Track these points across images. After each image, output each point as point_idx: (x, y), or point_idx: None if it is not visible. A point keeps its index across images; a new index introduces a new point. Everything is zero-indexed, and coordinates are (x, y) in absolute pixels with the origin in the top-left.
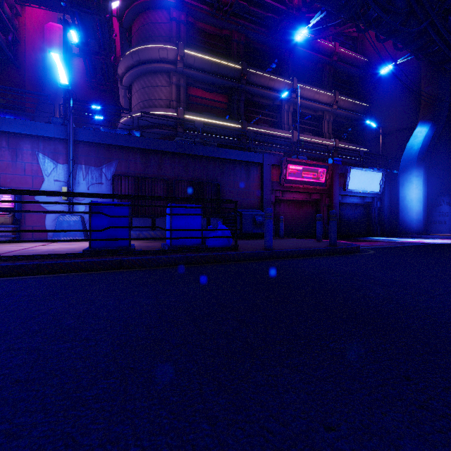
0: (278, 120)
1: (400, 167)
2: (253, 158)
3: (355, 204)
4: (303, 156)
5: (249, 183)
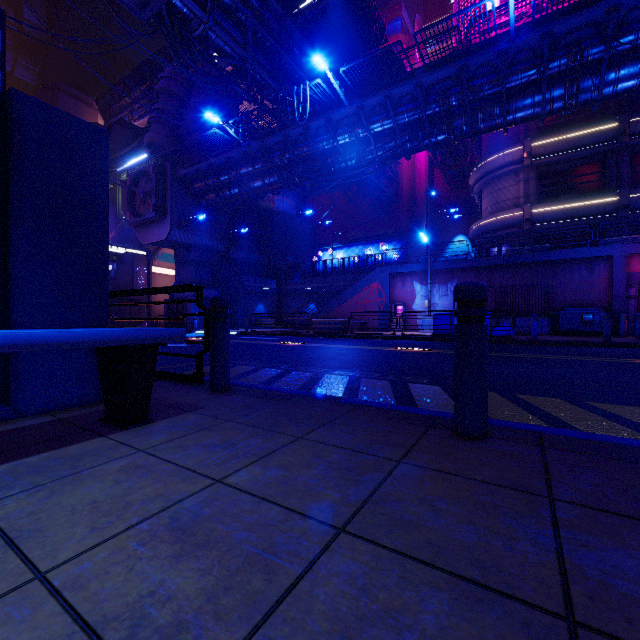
0: None
1: None
2: (595, 252)
3: None
4: None
5: (593, 279)
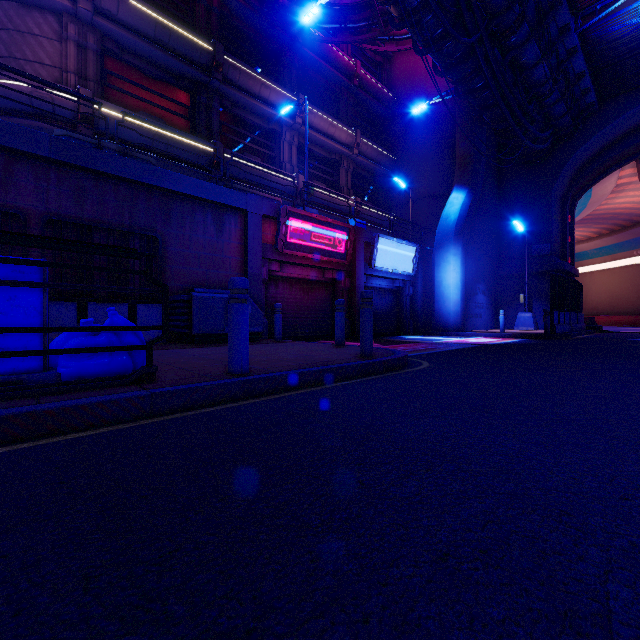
0: (276, 155)
1: (436, 242)
2: (228, 198)
3: (383, 289)
4: (313, 208)
5: (222, 243)
